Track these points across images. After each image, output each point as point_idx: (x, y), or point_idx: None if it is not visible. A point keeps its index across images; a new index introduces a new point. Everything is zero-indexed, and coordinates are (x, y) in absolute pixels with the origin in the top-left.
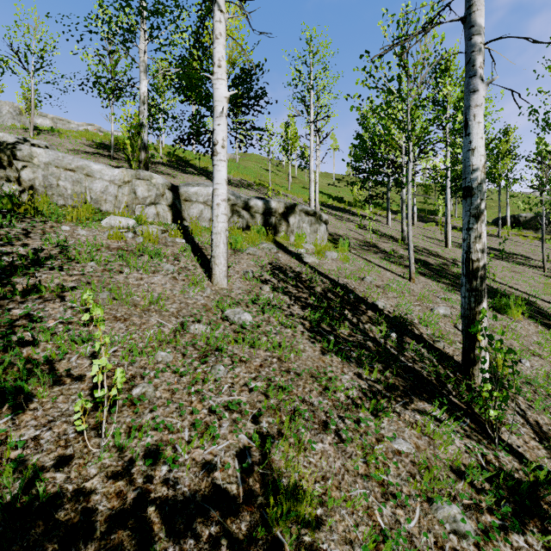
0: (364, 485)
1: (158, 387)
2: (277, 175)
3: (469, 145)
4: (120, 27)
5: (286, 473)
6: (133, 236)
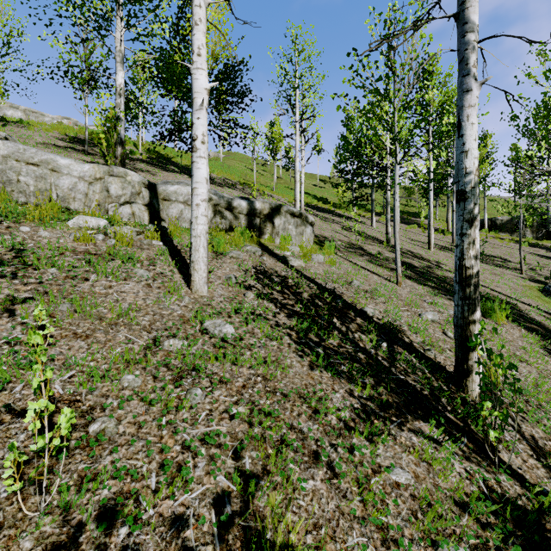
0: (362, 531)
1: (122, 420)
2: (262, 175)
3: (462, 146)
4: (94, 12)
5: (272, 524)
6: (104, 238)
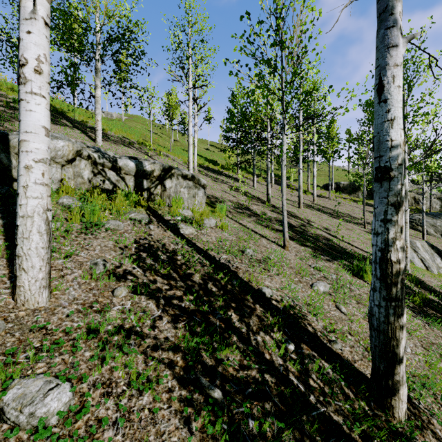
0: None
1: None
2: (161, 137)
3: (387, 114)
4: None
5: None
6: None
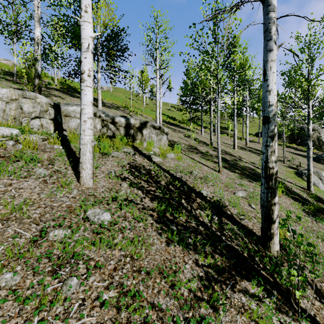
0: None
1: None
2: (136, 102)
3: (267, 87)
4: None
5: None
6: (14, 143)
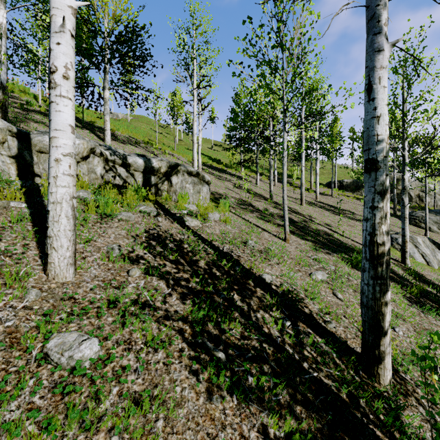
0: None
1: None
2: (166, 136)
3: (374, 111)
4: None
5: None
6: None
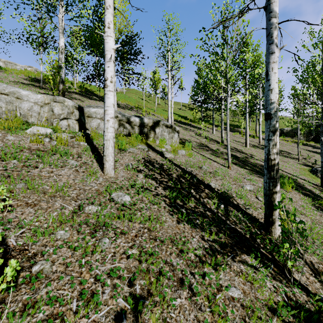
0: None
1: (55, 262)
2: (148, 102)
3: (269, 86)
4: (45, 1)
5: None
6: (50, 140)
